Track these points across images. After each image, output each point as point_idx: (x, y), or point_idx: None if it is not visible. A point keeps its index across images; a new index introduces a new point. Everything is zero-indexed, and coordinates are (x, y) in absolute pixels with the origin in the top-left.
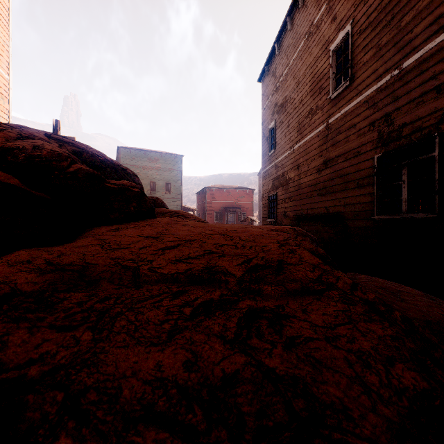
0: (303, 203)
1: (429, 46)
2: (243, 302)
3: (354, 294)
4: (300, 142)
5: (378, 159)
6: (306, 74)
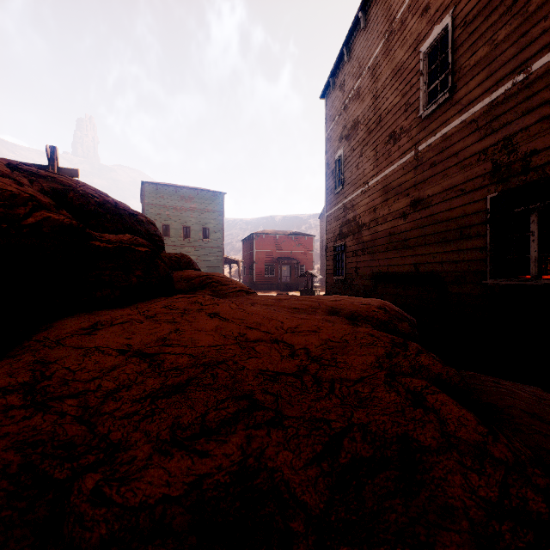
0: (382, 257)
1: None
2: None
3: None
4: (377, 176)
5: (492, 200)
6: (387, 86)
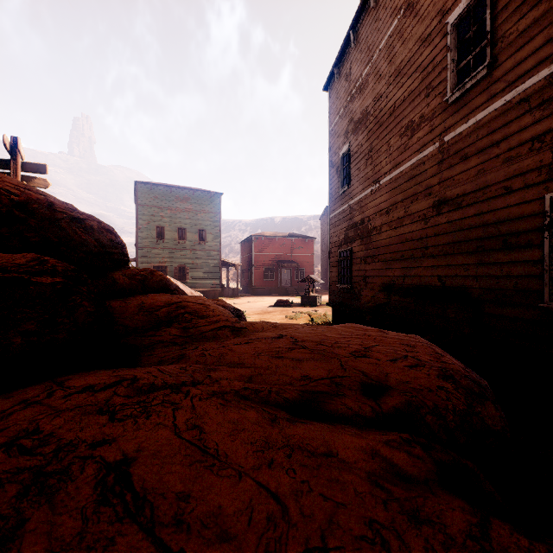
0: (396, 266)
1: None
2: None
3: None
4: (390, 174)
5: (552, 200)
6: (402, 69)
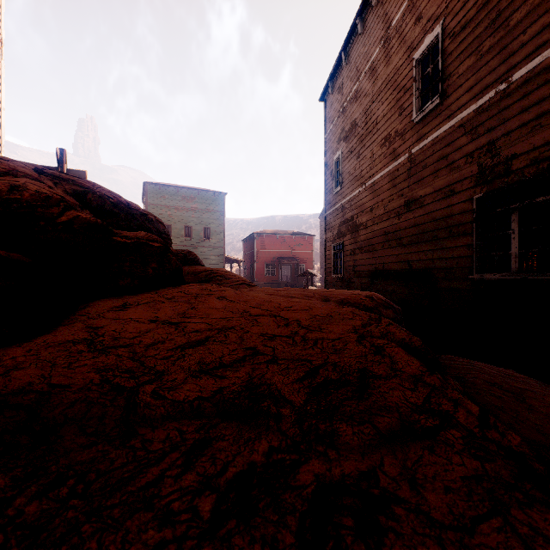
0: (378, 256)
1: (549, 51)
2: (308, 468)
3: (486, 436)
4: (373, 177)
5: (478, 200)
6: (382, 90)
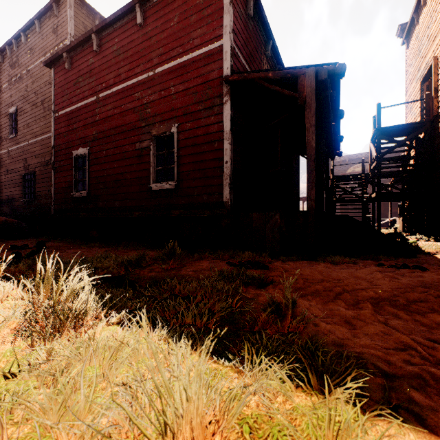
0: None
1: (34, 140)
2: None
3: None
4: None
5: (24, 175)
6: None
